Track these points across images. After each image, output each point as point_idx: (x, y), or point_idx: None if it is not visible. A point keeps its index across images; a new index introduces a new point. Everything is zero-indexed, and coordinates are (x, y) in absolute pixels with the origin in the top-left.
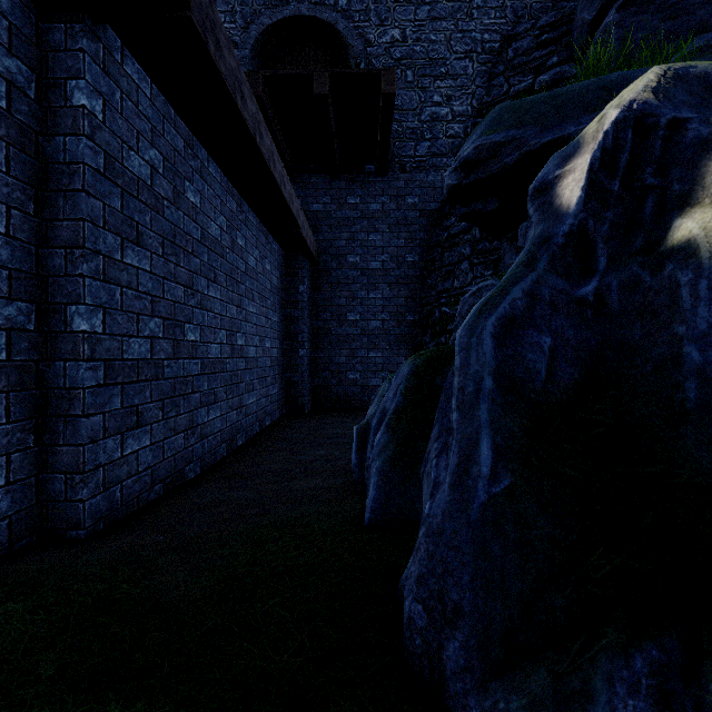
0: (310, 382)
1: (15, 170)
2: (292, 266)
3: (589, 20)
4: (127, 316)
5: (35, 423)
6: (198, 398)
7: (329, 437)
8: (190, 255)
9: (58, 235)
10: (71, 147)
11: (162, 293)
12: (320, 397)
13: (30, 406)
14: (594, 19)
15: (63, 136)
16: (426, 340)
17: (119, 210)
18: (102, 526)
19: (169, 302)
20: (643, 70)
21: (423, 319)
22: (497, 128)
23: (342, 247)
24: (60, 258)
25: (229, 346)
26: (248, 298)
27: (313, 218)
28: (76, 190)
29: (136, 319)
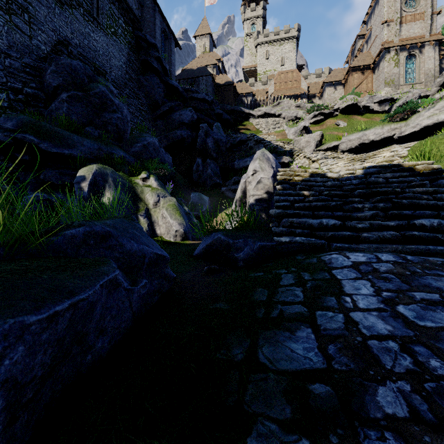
0: None
1: None
2: None
3: (53, 85)
4: None
5: None
6: None
7: None
8: None
9: None
10: None
11: None
12: None
13: None
14: (55, 87)
15: None
16: None
17: None
18: None
19: None
20: (83, 139)
21: None
22: (34, 133)
23: None
24: None
25: None
26: None
27: None
28: None
29: None
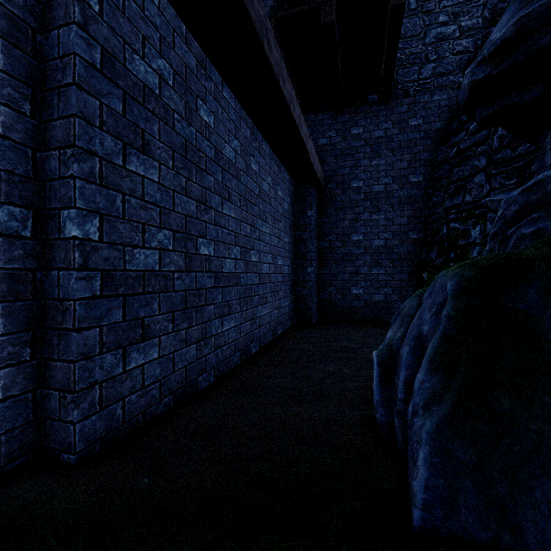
0: (317, 296)
1: (5, 65)
2: (301, 194)
3: None
4: (130, 225)
5: (32, 335)
6: (212, 310)
7: (337, 351)
8: (203, 172)
9: (53, 136)
10: (64, 39)
11: (173, 205)
12: (326, 310)
13: (26, 317)
14: None
15: (57, 29)
16: (432, 257)
17: (121, 113)
18: (99, 448)
19: (180, 215)
20: None
21: (428, 237)
22: None
23: (345, 174)
24: (55, 160)
25: (243, 262)
26: (261, 219)
27: (319, 151)
28: (67, 85)
29: (141, 229)
